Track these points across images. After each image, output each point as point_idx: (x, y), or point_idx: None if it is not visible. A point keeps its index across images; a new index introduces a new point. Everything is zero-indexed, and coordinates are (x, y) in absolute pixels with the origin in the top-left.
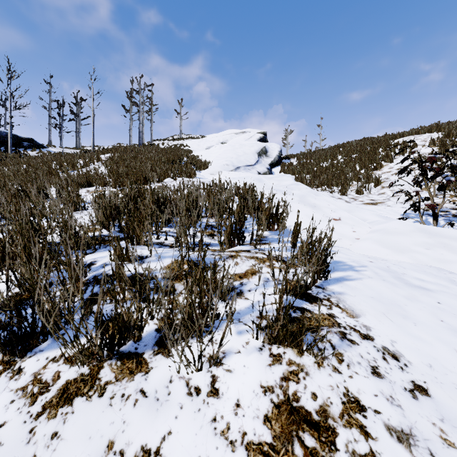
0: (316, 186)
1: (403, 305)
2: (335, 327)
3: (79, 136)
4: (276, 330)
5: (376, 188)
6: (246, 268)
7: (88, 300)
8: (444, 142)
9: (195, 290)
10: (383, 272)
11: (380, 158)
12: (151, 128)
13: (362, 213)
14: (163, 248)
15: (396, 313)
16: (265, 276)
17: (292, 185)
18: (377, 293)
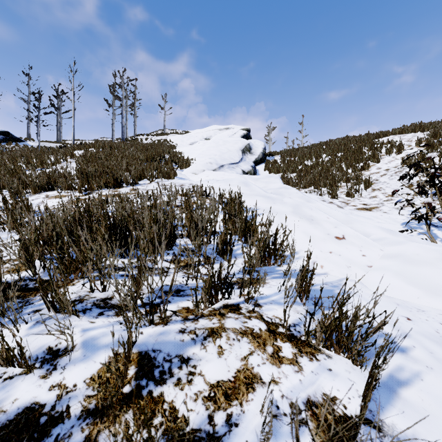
0: (303, 186)
1: None
2: None
3: (60, 129)
4: None
5: (367, 190)
6: (236, 364)
7: None
8: (431, 142)
9: None
10: (438, 348)
11: (367, 158)
12: (135, 122)
13: (363, 226)
14: (104, 316)
15: None
16: (272, 396)
17: (281, 189)
18: None
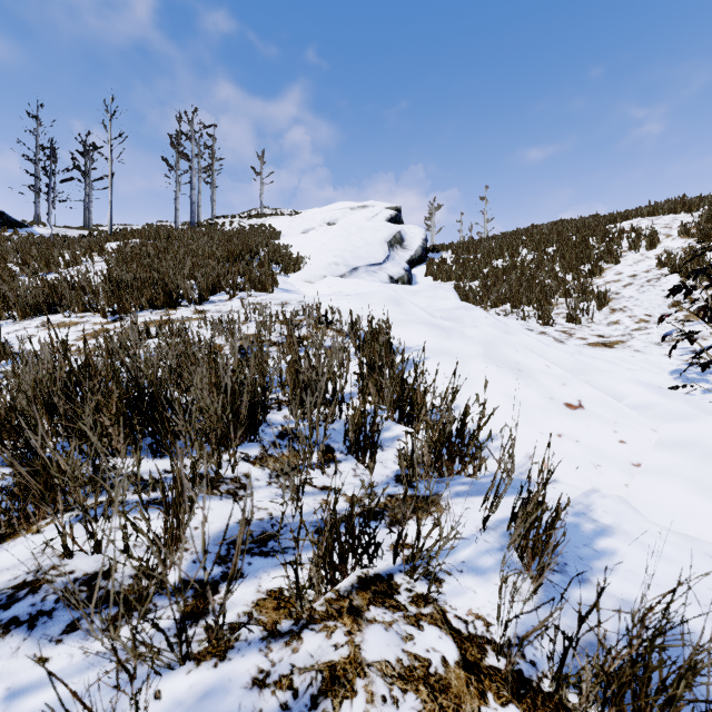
0: (493, 304)
1: None
2: None
3: (90, 207)
4: None
5: (601, 311)
6: None
7: None
8: (706, 230)
9: None
10: None
11: (597, 256)
12: (213, 196)
13: (608, 378)
14: (78, 634)
15: None
16: None
17: (458, 309)
18: None
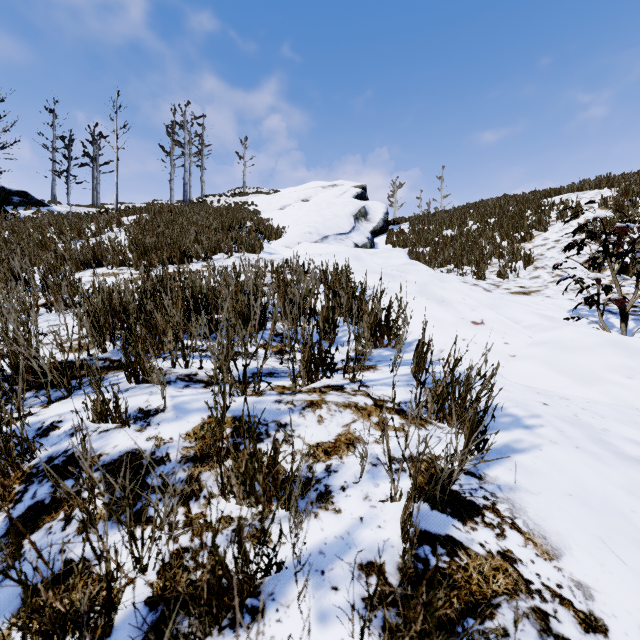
0: (439, 264)
1: (629, 511)
2: (523, 595)
3: (97, 188)
4: (405, 638)
5: (527, 268)
6: (337, 429)
7: (20, 522)
8: (621, 202)
9: (238, 493)
10: (570, 428)
11: (530, 225)
12: (202, 178)
13: (513, 311)
14: (191, 388)
15: (625, 538)
16: (373, 452)
17: (406, 265)
18: (575, 481)
